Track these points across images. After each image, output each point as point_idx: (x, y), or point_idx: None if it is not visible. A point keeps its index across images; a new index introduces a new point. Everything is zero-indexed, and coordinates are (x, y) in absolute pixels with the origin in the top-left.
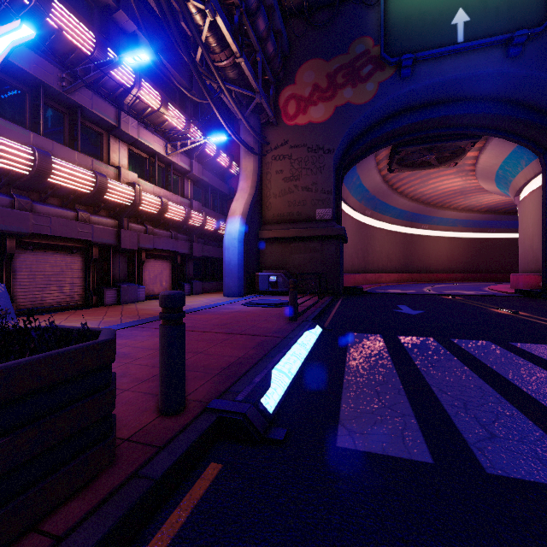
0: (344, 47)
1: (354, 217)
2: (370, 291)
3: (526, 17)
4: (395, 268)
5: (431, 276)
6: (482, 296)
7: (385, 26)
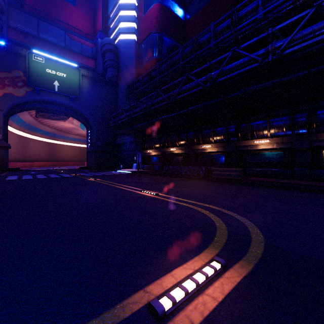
0: (9, 70)
1: (17, 133)
2: (24, 169)
3: (75, 92)
4: (44, 159)
5: (64, 163)
6: (68, 169)
7: (28, 73)
